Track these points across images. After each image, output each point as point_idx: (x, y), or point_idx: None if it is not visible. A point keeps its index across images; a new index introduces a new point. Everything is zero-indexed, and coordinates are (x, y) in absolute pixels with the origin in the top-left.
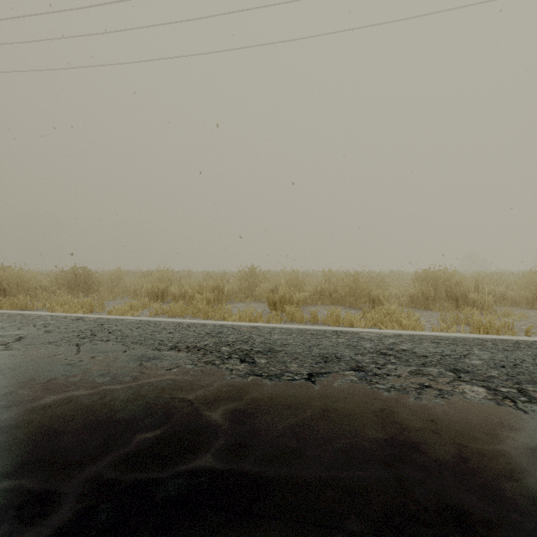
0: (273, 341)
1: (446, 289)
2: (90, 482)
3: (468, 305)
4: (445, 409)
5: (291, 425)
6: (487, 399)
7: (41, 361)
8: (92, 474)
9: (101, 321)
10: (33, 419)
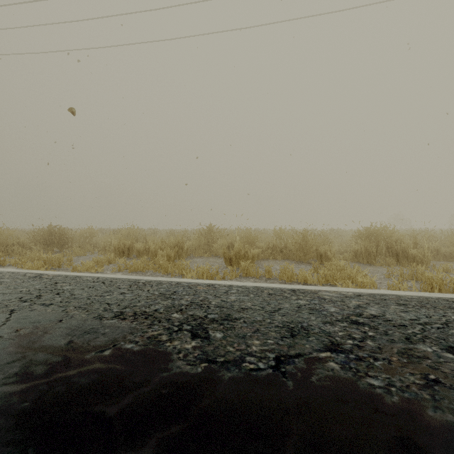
0: (230, 303)
1: (387, 245)
2: None
3: (408, 260)
4: None
5: None
6: None
7: None
8: None
9: (57, 279)
10: None
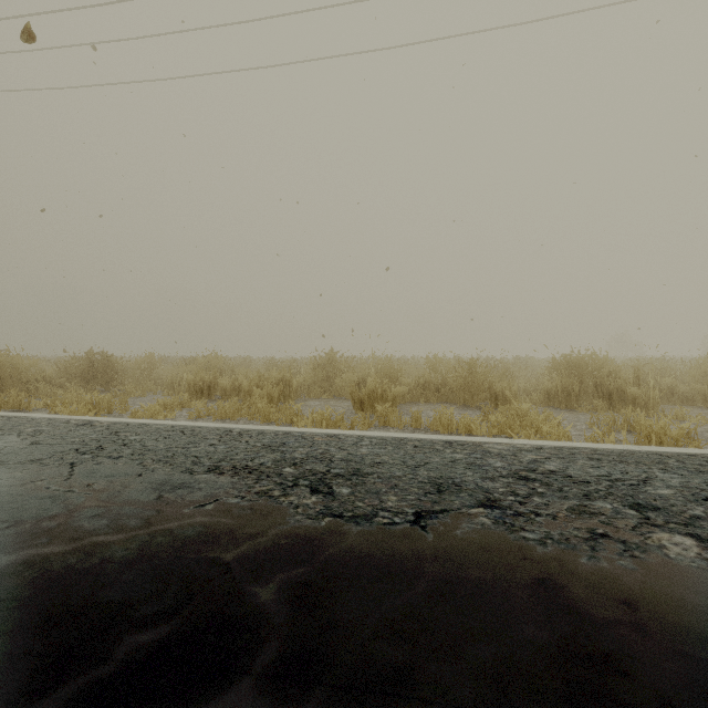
0: (361, 457)
1: (595, 381)
2: None
3: (626, 404)
4: (643, 580)
5: (392, 615)
6: (704, 560)
7: (9, 491)
8: None
9: (116, 427)
10: None
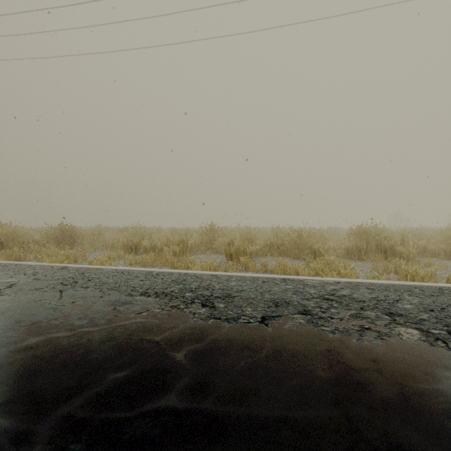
0: (230, 287)
1: (377, 242)
2: (62, 422)
3: (395, 256)
4: (385, 350)
5: (248, 365)
6: (422, 341)
7: (28, 305)
8: (65, 413)
9: (82, 270)
10: (15, 359)
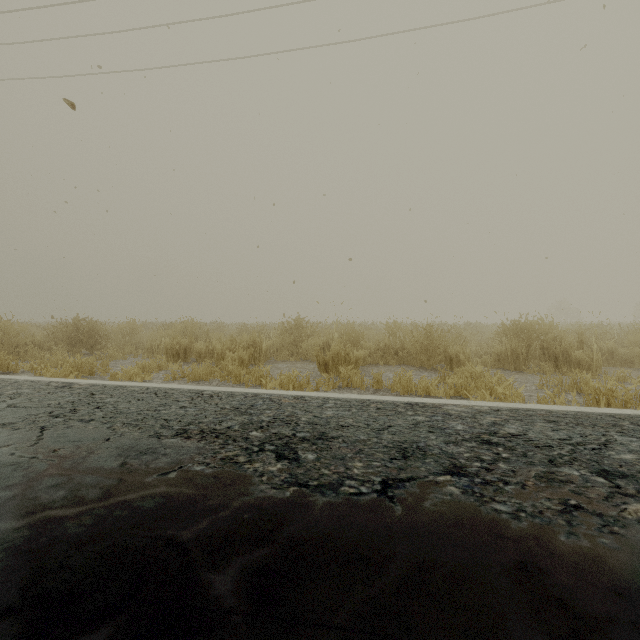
0: (326, 420)
1: (542, 345)
2: None
3: (570, 366)
4: (631, 563)
5: (363, 611)
6: None
7: None
8: None
9: (93, 390)
10: None
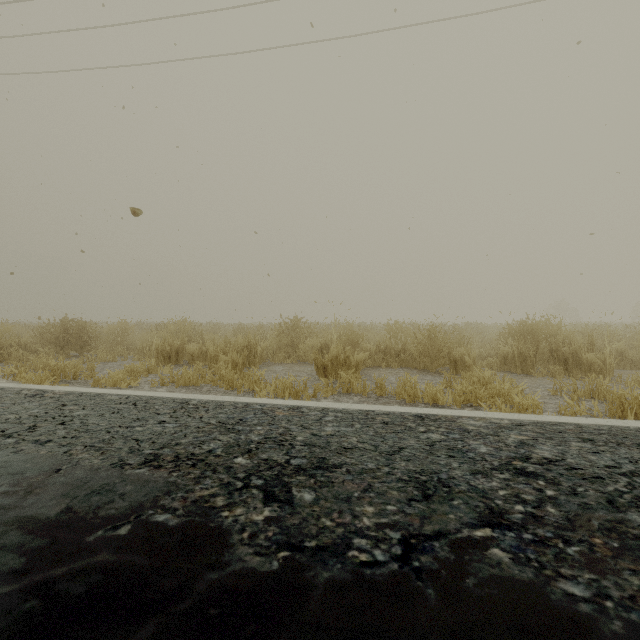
0: (325, 439)
1: (551, 347)
2: None
3: (581, 369)
4: None
5: None
6: None
7: None
8: None
9: (66, 399)
10: None
